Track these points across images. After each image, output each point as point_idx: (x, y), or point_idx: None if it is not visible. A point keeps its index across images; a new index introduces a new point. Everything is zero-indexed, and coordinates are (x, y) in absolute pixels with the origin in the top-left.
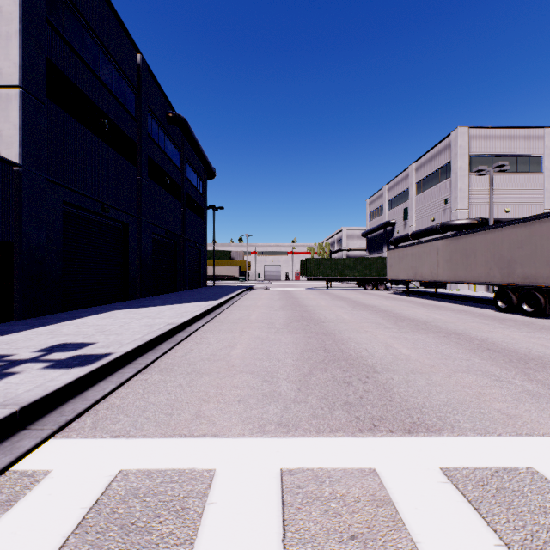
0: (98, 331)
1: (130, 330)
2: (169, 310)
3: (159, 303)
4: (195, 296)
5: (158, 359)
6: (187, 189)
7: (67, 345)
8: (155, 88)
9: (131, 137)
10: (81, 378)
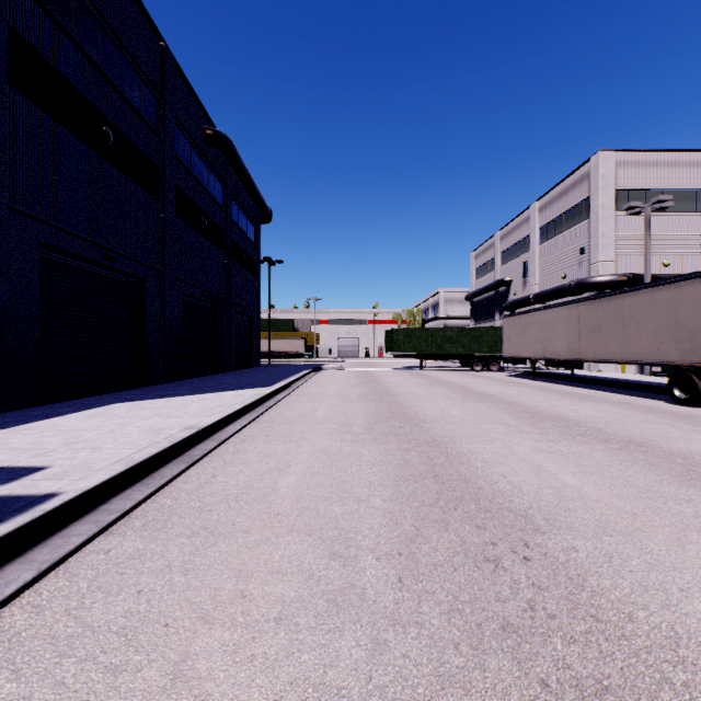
0: (67, 442)
1: (119, 440)
2: (196, 403)
3: (186, 392)
4: (241, 381)
5: (150, 498)
6: (233, 235)
7: None
8: (187, 94)
9: (150, 158)
10: None
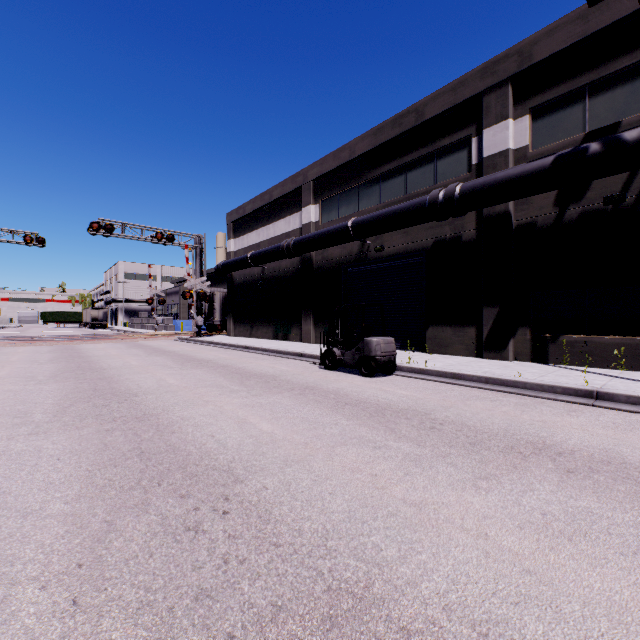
0: None
1: None
2: None
3: None
4: None
5: None
6: None
7: None
8: None
9: None
10: None
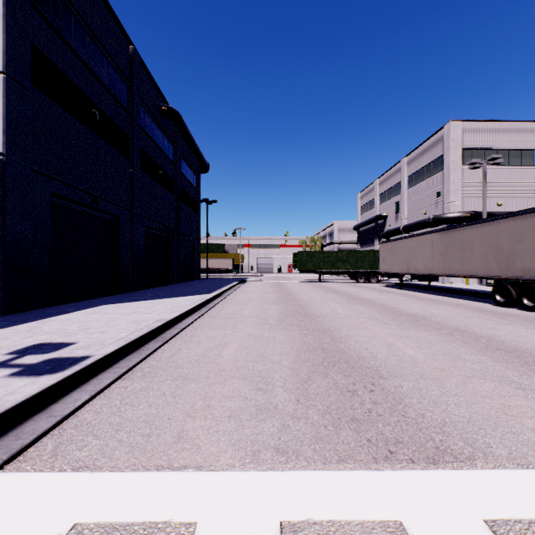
0: (81, 328)
1: (115, 327)
2: (160, 305)
3: (151, 297)
4: (188, 290)
5: (143, 361)
6: (181, 182)
7: (44, 346)
8: (148, 81)
9: (123, 129)
10: (48, 389)
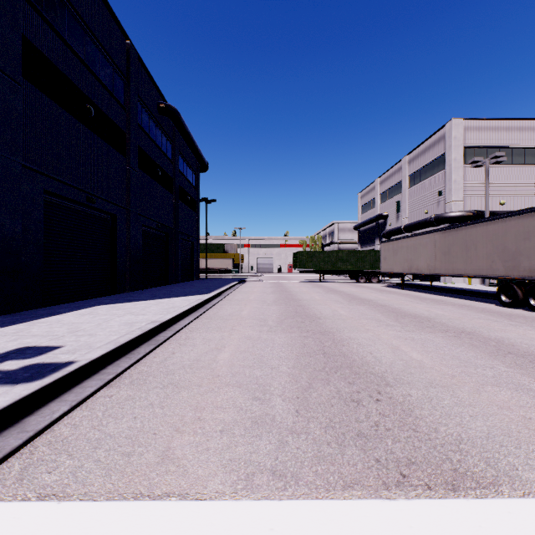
0: (71, 331)
1: (106, 330)
2: (156, 305)
3: (147, 297)
4: (186, 290)
5: (132, 366)
6: (179, 181)
7: (27, 350)
8: (146, 78)
9: (120, 126)
10: (23, 400)
